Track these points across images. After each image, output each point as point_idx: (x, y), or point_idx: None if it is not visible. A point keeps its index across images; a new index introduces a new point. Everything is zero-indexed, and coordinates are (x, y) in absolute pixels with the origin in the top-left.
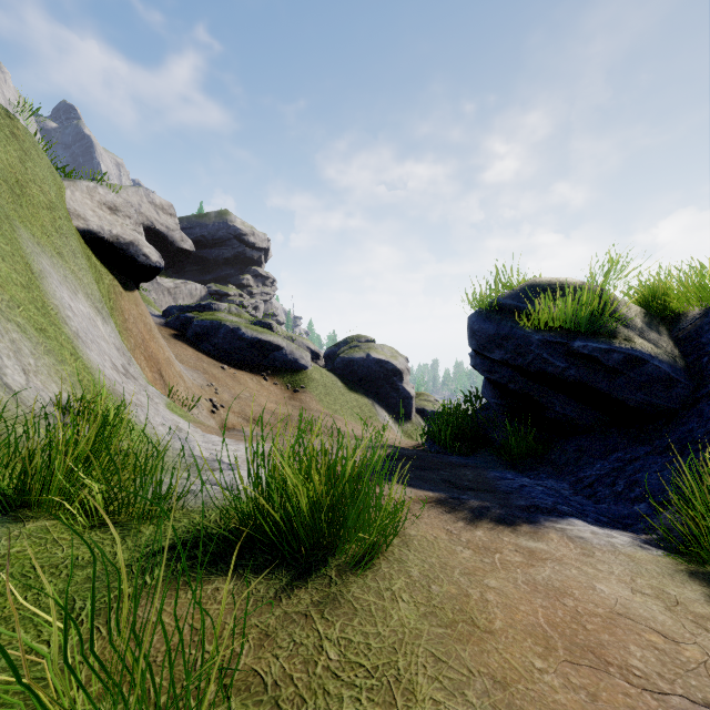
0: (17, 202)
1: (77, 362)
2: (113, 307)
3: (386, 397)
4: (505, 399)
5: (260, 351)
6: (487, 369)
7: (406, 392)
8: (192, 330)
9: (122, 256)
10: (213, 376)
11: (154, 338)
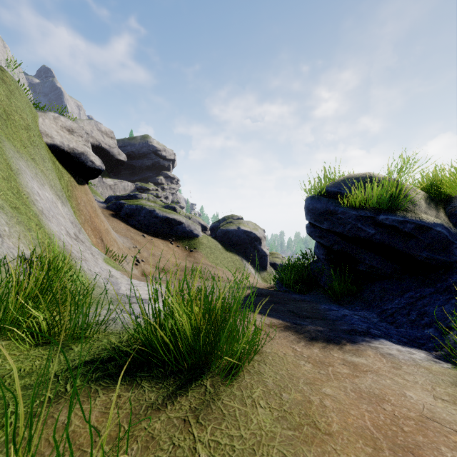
0: (3, 124)
1: (40, 230)
2: (70, 195)
3: (250, 255)
4: (330, 256)
5: (168, 225)
6: (318, 235)
7: (263, 252)
8: (124, 211)
9: (76, 162)
10: (137, 241)
11: (98, 216)
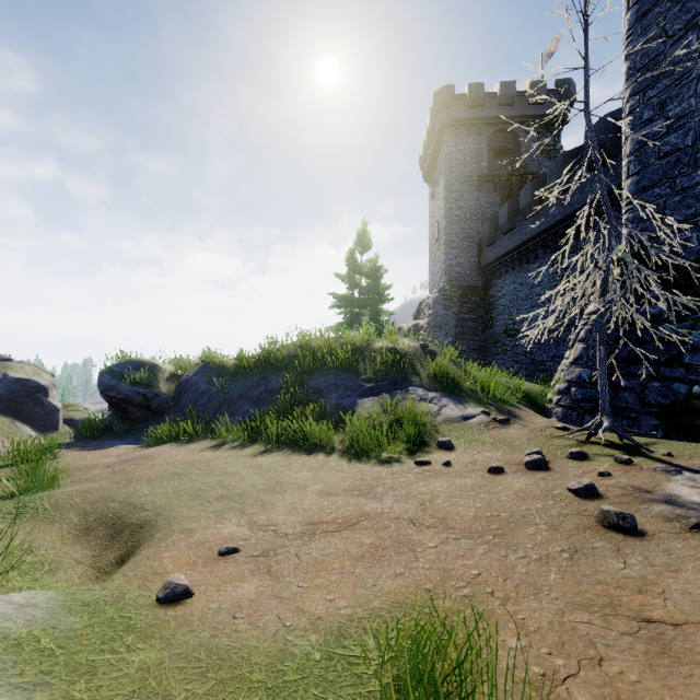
0: None
1: None
2: None
3: (29, 413)
4: (116, 411)
5: None
6: (107, 399)
7: (52, 405)
8: None
9: None
10: None
11: None
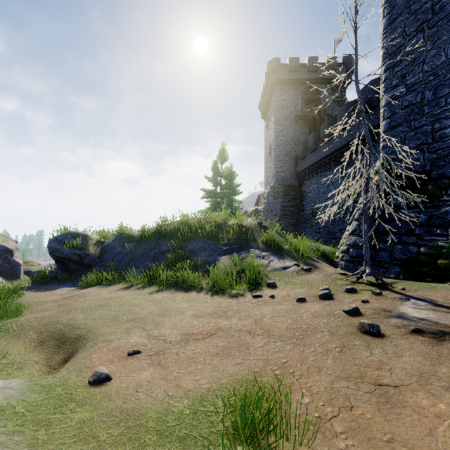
0: None
1: None
2: None
3: None
4: (60, 266)
5: None
6: (54, 258)
7: (16, 262)
8: None
9: None
10: None
11: None
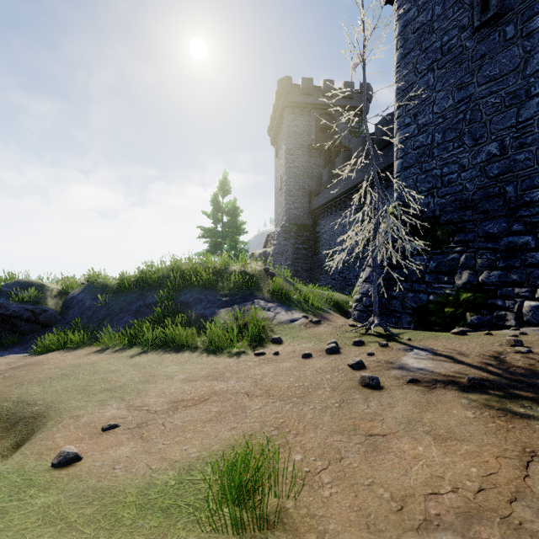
0: None
1: None
2: None
3: None
4: (4, 326)
5: None
6: None
7: None
8: None
9: None
10: None
11: None
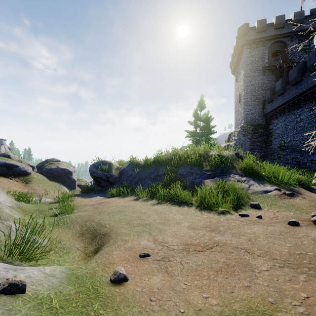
0: None
1: None
2: None
3: (65, 182)
4: (96, 182)
5: (7, 168)
6: (92, 177)
7: (74, 179)
8: None
9: None
10: None
11: None
